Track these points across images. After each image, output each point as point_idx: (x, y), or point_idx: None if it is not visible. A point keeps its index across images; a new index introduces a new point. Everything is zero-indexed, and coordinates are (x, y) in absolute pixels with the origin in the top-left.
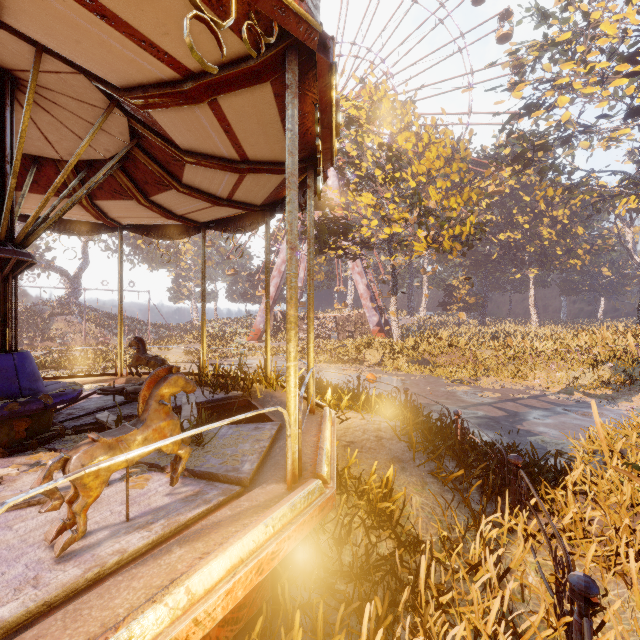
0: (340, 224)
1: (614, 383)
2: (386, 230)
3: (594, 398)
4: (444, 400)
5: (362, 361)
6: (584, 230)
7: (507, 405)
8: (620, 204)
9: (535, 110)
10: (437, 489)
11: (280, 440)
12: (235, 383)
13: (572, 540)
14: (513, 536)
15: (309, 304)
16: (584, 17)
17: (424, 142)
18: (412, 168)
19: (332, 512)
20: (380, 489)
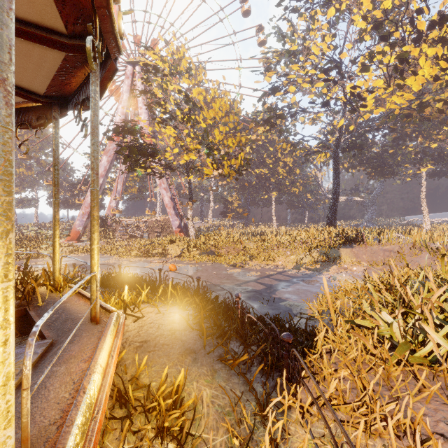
0: (148, 148)
1: (320, 261)
2: (184, 157)
3: (311, 271)
4: (225, 280)
5: (166, 254)
6: (300, 171)
7: (265, 280)
8: (317, 157)
9: (277, 92)
10: (225, 375)
11: (36, 374)
12: None
13: (334, 406)
14: (290, 411)
15: (92, 201)
16: (304, 40)
17: (211, 96)
18: (203, 113)
19: (112, 442)
20: (169, 400)
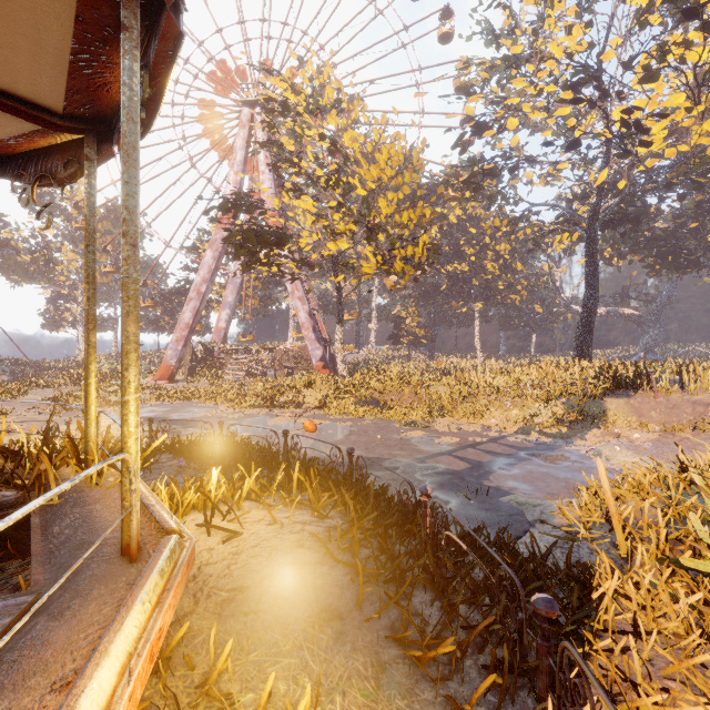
0: (273, 232)
1: (568, 420)
2: (330, 245)
3: (550, 437)
4: (398, 451)
5: (301, 404)
6: (523, 266)
7: (468, 453)
8: (556, 241)
9: (486, 130)
10: (404, 678)
11: None
12: (3, 476)
13: None
14: None
15: (124, 301)
16: (534, 34)
17: (374, 142)
18: (360, 170)
19: None
20: None
